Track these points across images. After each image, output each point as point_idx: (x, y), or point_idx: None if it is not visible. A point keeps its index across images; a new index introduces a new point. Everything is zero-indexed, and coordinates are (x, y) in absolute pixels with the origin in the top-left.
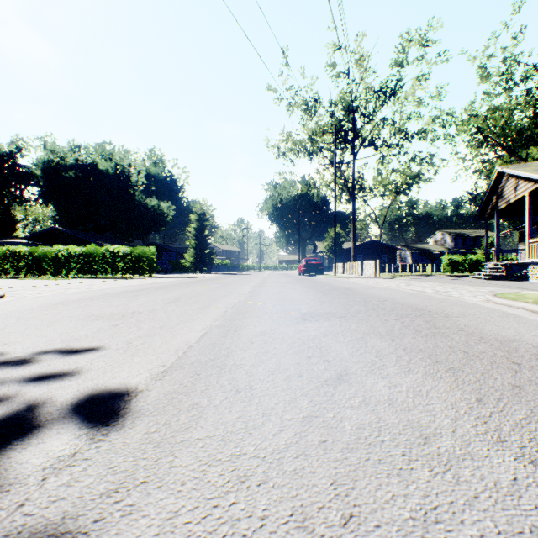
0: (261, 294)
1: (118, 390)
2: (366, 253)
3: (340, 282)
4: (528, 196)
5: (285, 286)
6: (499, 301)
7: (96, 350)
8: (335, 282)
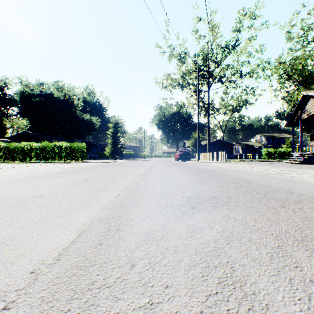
0: (151, 175)
1: None
2: (215, 147)
3: (203, 165)
4: None
5: (168, 168)
6: None
7: None
8: (200, 165)
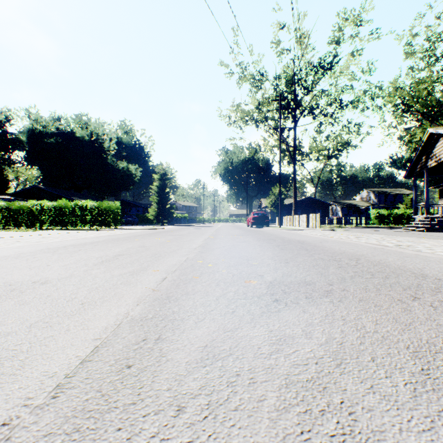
0: (213, 249)
1: None
2: (303, 208)
3: (288, 233)
4: None
5: (237, 238)
6: None
7: None
8: (284, 233)
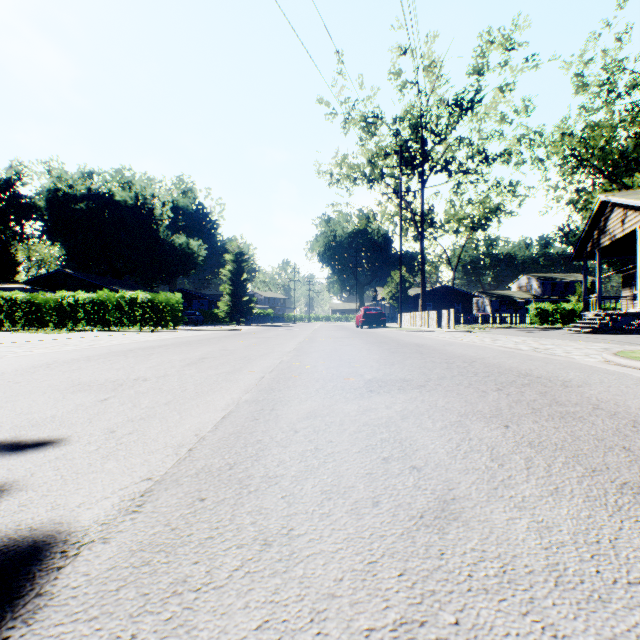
0: (311, 352)
1: (49, 540)
2: (436, 301)
3: (408, 336)
4: (639, 230)
5: (340, 341)
6: (626, 362)
7: (53, 447)
8: (402, 336)
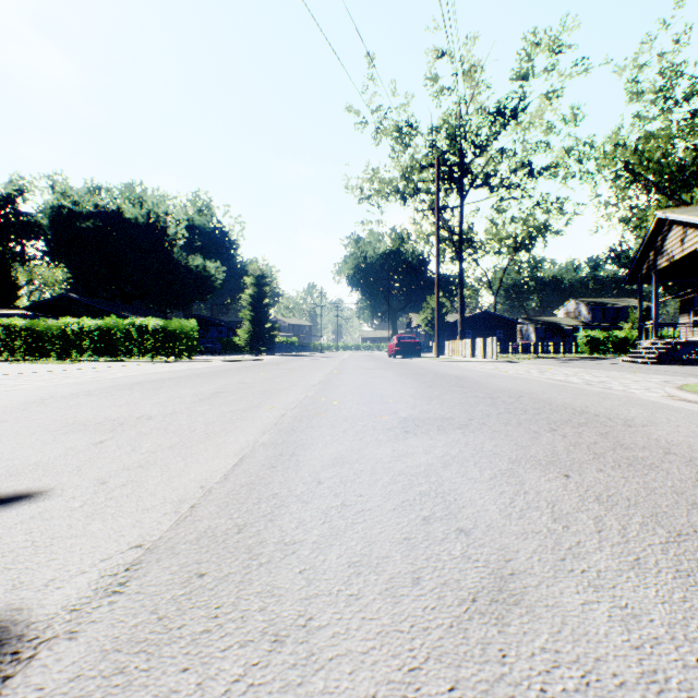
0: (338, 386)
1: None
2: (476, 328)
3: (445, 367)
4: None
5: (371, 373)
6: (693, 398)
7: (29, 503)
8: (440, 367)
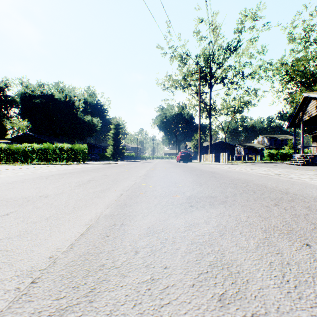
0: (153, 177)
1: None
2: (216, 149)
3: (204, 167)
4: None
5: (169, 170)
6: None
7: None
8: (201, 167)
